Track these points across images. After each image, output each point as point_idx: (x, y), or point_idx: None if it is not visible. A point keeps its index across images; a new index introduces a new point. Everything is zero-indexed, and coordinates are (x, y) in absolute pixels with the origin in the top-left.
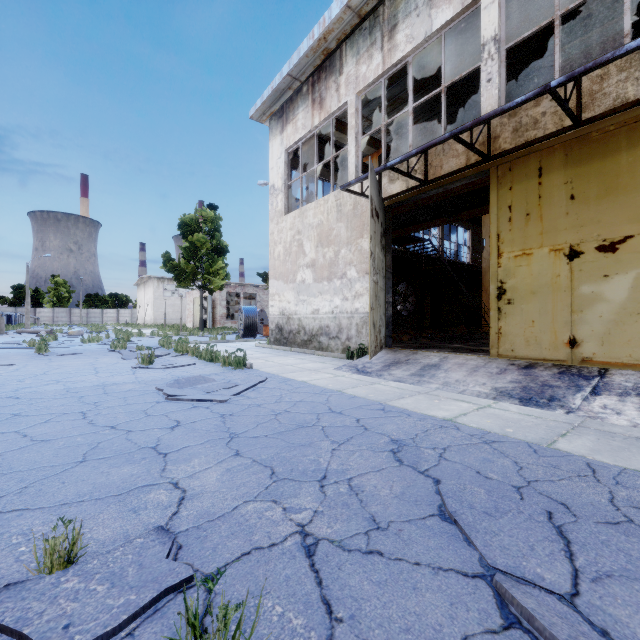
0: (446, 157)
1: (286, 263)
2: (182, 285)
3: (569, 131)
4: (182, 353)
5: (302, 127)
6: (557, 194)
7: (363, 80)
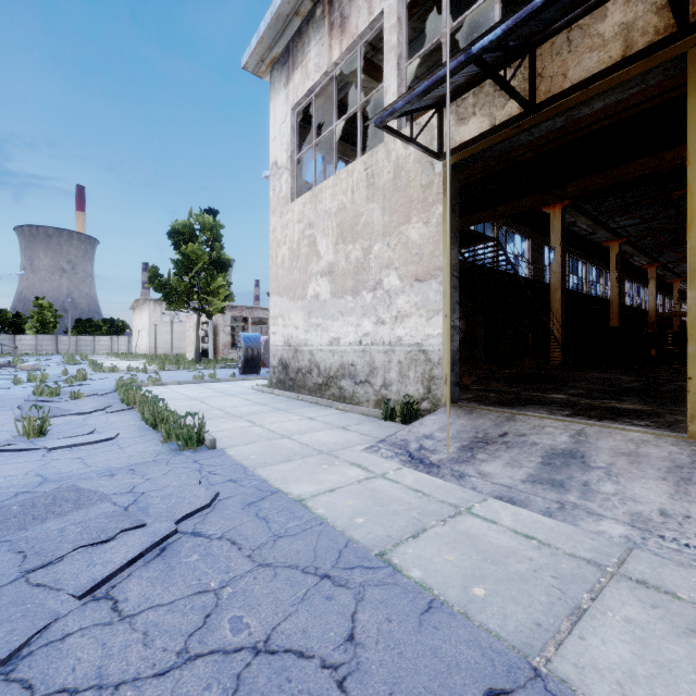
0: (575, 54)
1: (293, 271)
2: (173, 307)
3: None
4: (127, 406)
5: (315, 69)
6: None
7: None
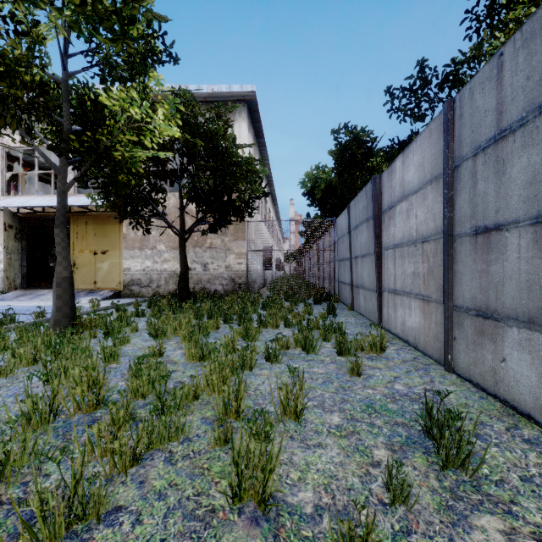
0: None
1: None
2: None
3: (95, 213)
4: None
5: None
6: (91, 232)
7: (7, 143)
